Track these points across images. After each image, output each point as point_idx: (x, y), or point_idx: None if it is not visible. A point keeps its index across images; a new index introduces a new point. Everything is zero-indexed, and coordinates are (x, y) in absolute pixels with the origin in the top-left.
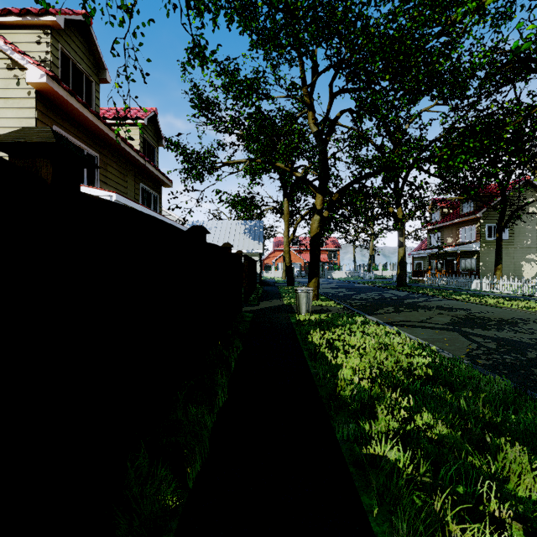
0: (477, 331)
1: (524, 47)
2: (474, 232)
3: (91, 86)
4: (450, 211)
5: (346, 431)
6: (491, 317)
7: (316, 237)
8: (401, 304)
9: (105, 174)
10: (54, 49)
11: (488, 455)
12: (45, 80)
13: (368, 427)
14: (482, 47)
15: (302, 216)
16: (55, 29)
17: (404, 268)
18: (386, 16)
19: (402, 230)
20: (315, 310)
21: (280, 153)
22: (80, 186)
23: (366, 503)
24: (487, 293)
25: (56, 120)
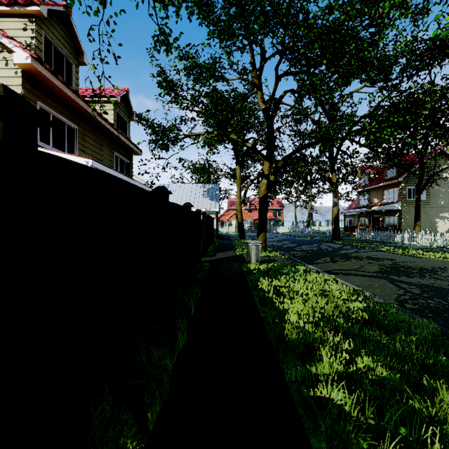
0: (402, 278)
1: (443, 35)
2: (396, 194)
3: (71, 68)
4: (376, 176)
5: (295, 373)
6: (413, 266)
7: (264, 197)
8: (336, 254)
9: (83, 143)
10: (39, 35)
11: (426, 396)
12: (30, 62)
13: (315, 370)
14: (404, 38)
15: (252, 181)
16: (39, 18)
17: (337, 224)
18: (323, 10)
19: (336, 192)
20: (264, 260)
21: (233, 127)
22: (36, 144)
23: (315, 446)
24: (408, 245)
25: (40, 96)
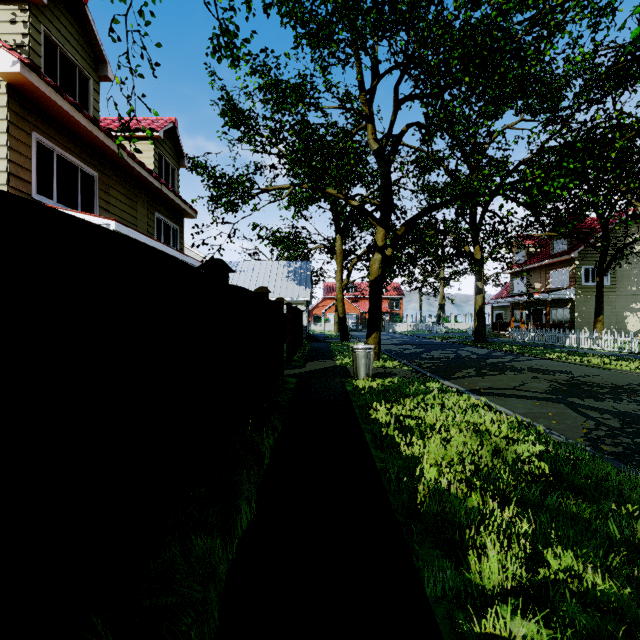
0: (588, 401)
1: None
2: (568, 276)
3: (87, 85)
4: (537, 250)
5: (441, 583)
6: (600, 382)
7: (377, 280)
8: (483, 364)
9: (107, 198)
10: (35, 31)
11: None
12: (18, 69)
13: (478, 579)
14: (581, 48)
15: (358, 256)
16: (36, 5)
17: (482, 319)
18: (465, 3)
19: (480, 273)
20: (377, 374)
21: (332, 177)
22: None
23: None
24: (587, 350)
25: (37, 125)
